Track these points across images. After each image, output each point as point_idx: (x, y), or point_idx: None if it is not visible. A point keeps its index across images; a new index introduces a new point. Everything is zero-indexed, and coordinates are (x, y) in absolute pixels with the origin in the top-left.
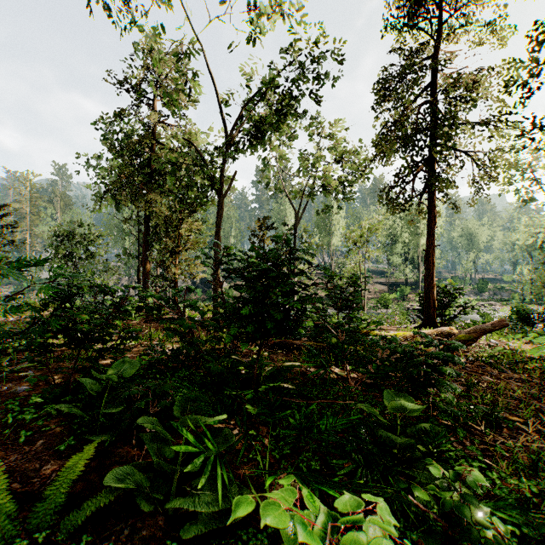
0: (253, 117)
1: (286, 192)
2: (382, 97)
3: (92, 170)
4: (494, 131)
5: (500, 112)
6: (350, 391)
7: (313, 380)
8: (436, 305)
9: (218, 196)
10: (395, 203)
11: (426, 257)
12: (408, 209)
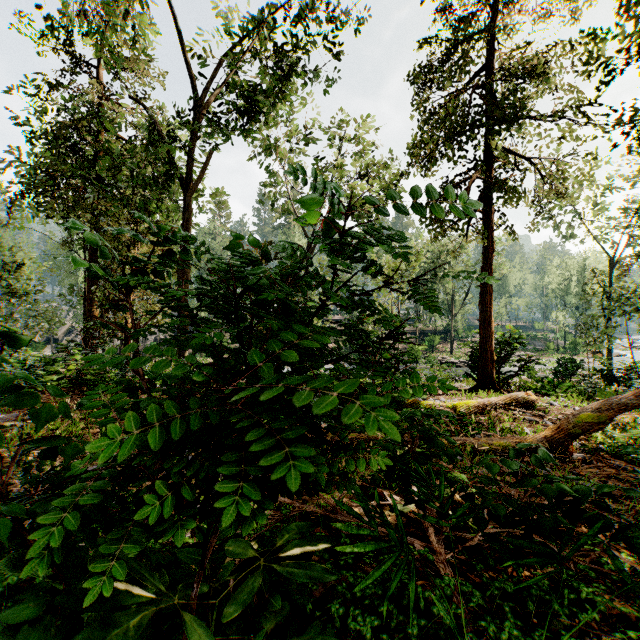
0: (246, 88)
1: (295, 212)
2: (423, 83)
3: (6, 166)
4: (566, 131)
5: (581, 101)
6: (438, 572)
7: (352, 536)
8: (495, 359)
9: (186, 193)
10: (445, 221)
11: (481, 296)
12: (462, 228)
